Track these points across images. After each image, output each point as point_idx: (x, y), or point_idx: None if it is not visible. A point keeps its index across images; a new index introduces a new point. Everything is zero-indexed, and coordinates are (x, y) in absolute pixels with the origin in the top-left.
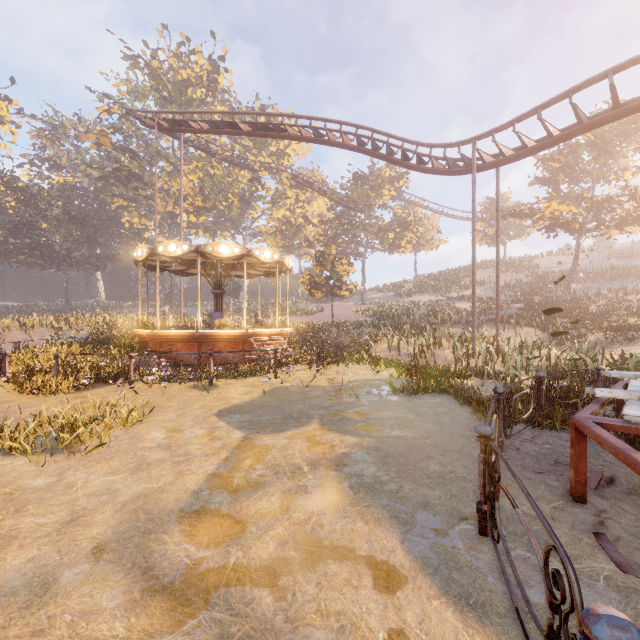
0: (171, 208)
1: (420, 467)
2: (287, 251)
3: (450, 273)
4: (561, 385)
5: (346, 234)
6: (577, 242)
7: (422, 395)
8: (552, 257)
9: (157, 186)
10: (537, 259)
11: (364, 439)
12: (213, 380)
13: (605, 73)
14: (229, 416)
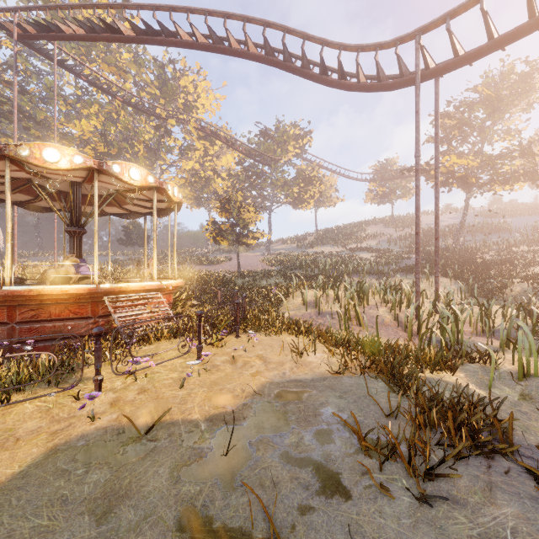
0: None
1: None
2: (197, 203)
3: (346, 228)
4: None
5: (253, 187)
6: (467, 197)
7: (441, 467)
8: (429, 216)
9: (52, 127)
10: None
11: None
12: None
13: None
14: None
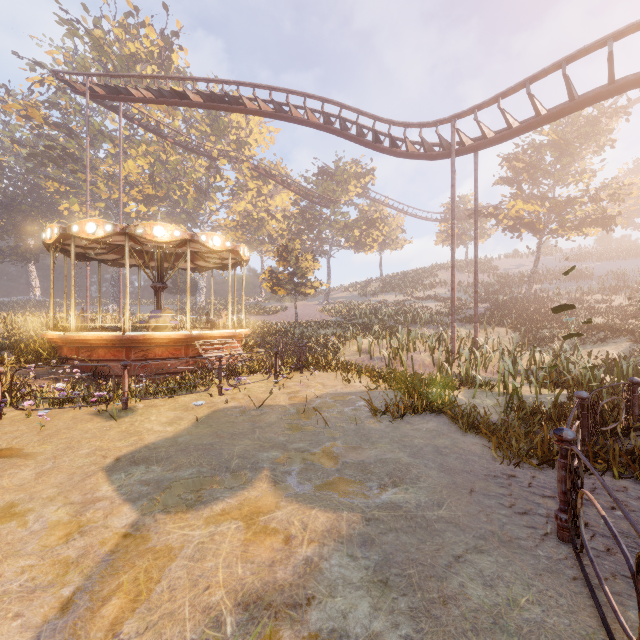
0: (117, 195)
1: (450, 592)
2: (249, 247)
3: (414, 273)
4: (561, 395)
5: (311, 230)
6: (539, 243)
7: (410, 416)
8: (509, 259)
9: (99, 169)
10: (495, 261)
11: (342, 515)
12: (134, 400)
13: (604, 39)
14: (128, 470)
